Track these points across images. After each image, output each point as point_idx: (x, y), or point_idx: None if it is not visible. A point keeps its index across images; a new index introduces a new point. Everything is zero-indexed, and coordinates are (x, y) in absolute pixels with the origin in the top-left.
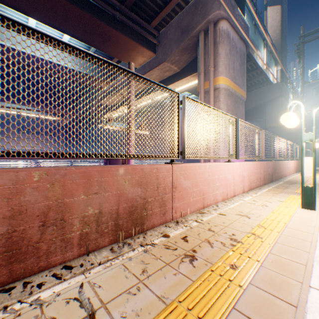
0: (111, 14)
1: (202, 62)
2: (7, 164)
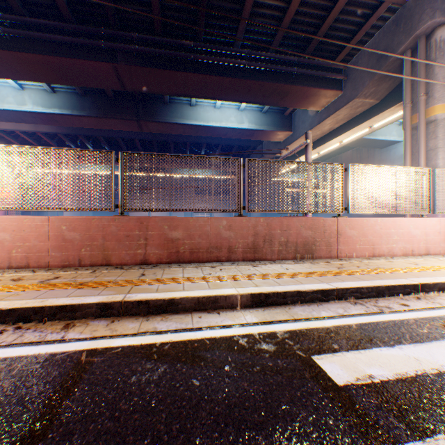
0: (288, 72)
1: (406, 91)
2: None
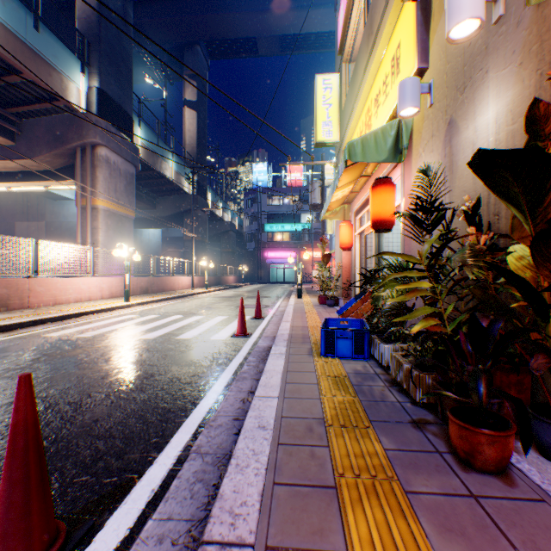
0: None
1: (80, 178)
2: None
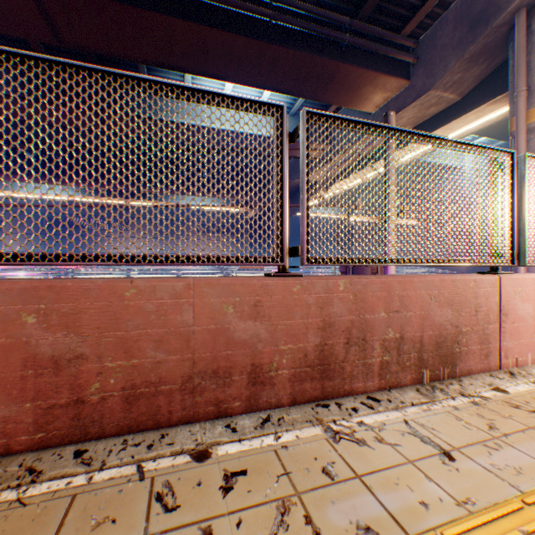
0: (336, 40)
1: (520, 71)
2: (199, 273)
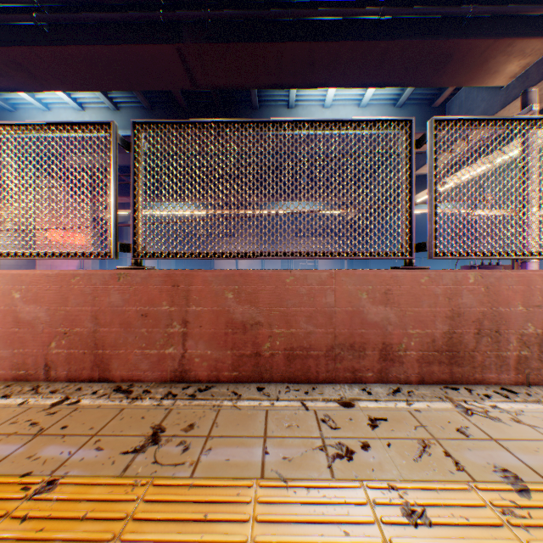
0: (455, 16)
1: None
2: None
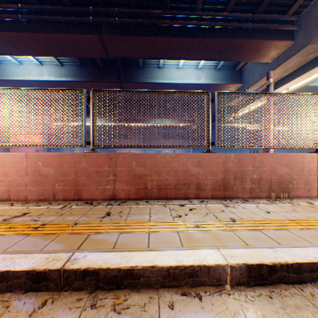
0: (243, 28)
1: None
2: None
